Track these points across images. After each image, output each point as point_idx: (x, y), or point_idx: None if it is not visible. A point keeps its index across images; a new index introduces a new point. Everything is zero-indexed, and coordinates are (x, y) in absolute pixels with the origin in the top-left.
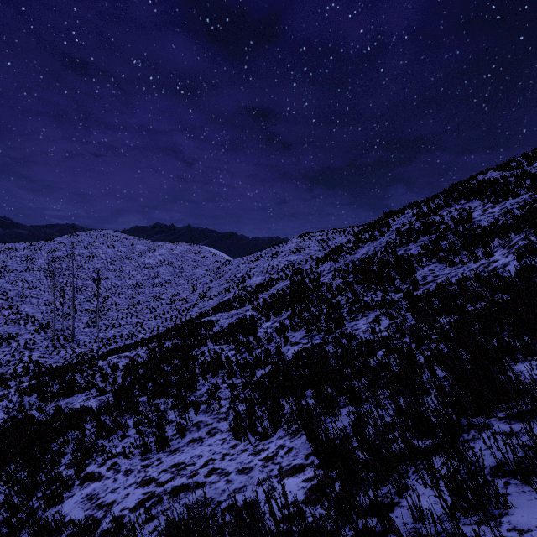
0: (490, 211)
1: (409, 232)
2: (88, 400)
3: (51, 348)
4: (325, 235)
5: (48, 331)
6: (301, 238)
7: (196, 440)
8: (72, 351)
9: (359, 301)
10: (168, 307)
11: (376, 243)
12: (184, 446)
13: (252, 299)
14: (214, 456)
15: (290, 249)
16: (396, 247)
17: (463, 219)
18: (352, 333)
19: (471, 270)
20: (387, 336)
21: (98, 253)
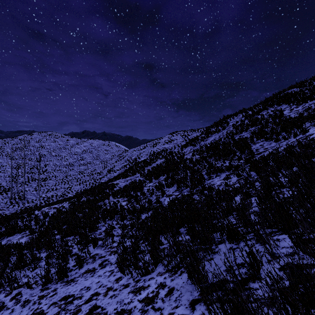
0: (295, 110)
1: (241, 125)
2: (22, 238)
3: (9, 204)
4: (186, 132)
5: (8, 193)
6: (171, 135)
7: (90, 271)
8: (23, 205)
9: (213, 166)
10: (88, 178)
11: (220, 134)
12: (79, 277)
13: (141, 170)
14: (99, 290)
15: (165, 141)
16: (233, 135)
17: (277, 115)
18: (211, 186)
19: (293, 142)
20: (239, 186)
21: (45, 145)
